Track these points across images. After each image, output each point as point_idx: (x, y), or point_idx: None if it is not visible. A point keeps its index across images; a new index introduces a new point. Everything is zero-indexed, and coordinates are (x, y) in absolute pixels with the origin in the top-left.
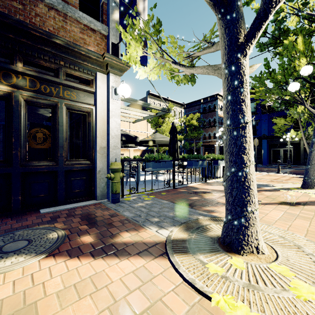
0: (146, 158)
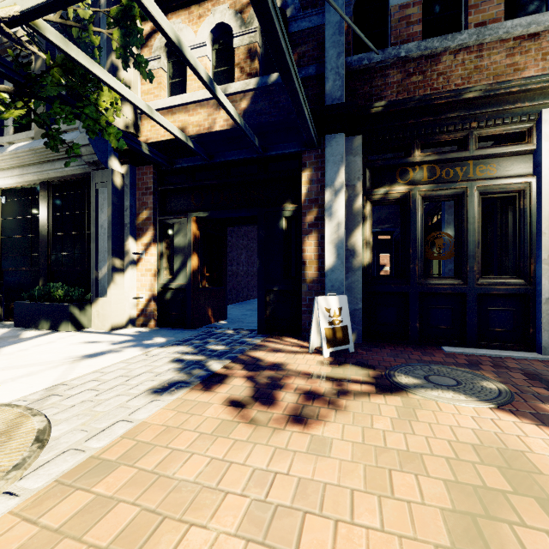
0: None
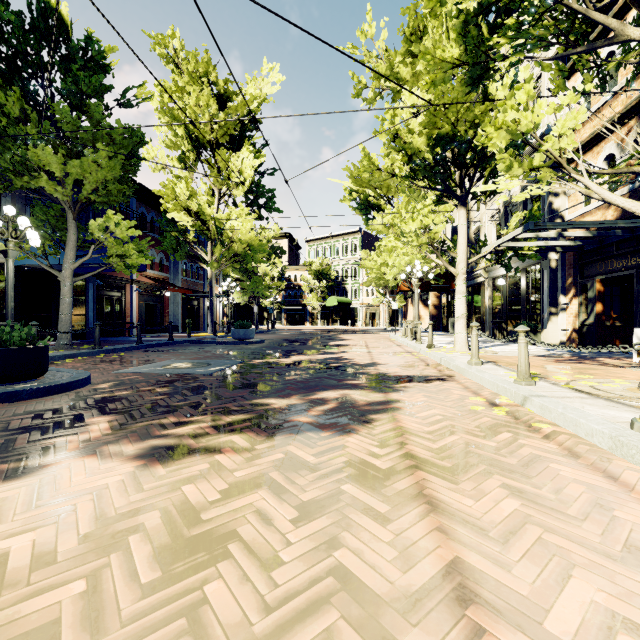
0: None
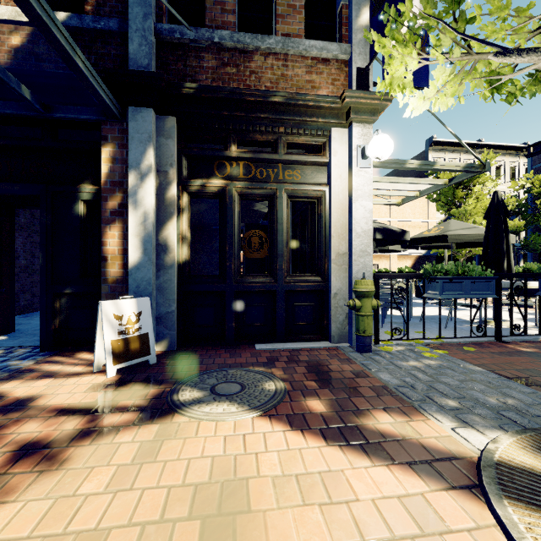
0: (426, 273)
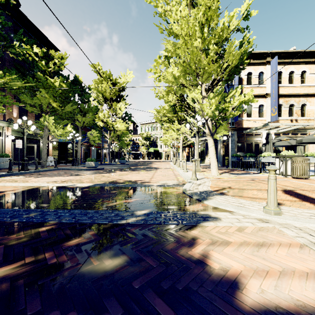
0: (232, 156)
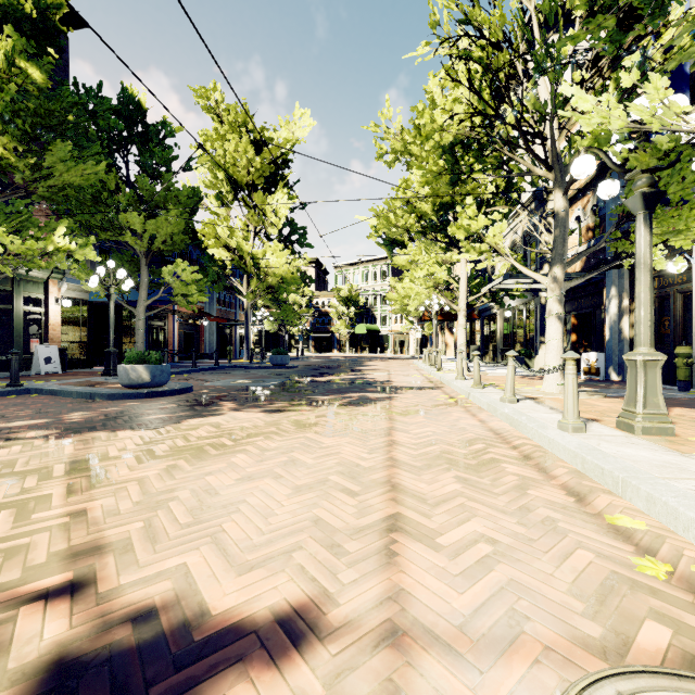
0: None
